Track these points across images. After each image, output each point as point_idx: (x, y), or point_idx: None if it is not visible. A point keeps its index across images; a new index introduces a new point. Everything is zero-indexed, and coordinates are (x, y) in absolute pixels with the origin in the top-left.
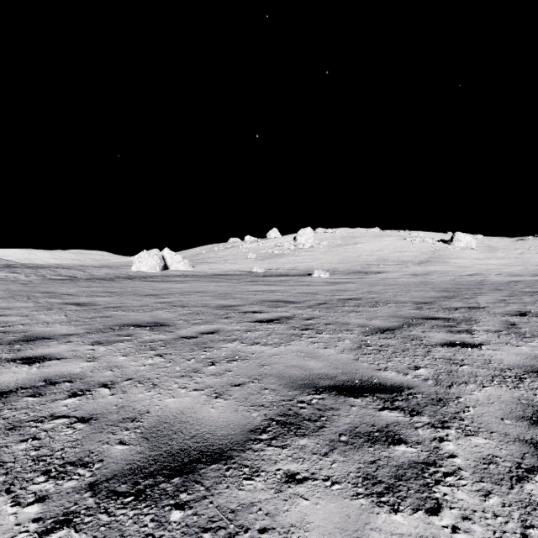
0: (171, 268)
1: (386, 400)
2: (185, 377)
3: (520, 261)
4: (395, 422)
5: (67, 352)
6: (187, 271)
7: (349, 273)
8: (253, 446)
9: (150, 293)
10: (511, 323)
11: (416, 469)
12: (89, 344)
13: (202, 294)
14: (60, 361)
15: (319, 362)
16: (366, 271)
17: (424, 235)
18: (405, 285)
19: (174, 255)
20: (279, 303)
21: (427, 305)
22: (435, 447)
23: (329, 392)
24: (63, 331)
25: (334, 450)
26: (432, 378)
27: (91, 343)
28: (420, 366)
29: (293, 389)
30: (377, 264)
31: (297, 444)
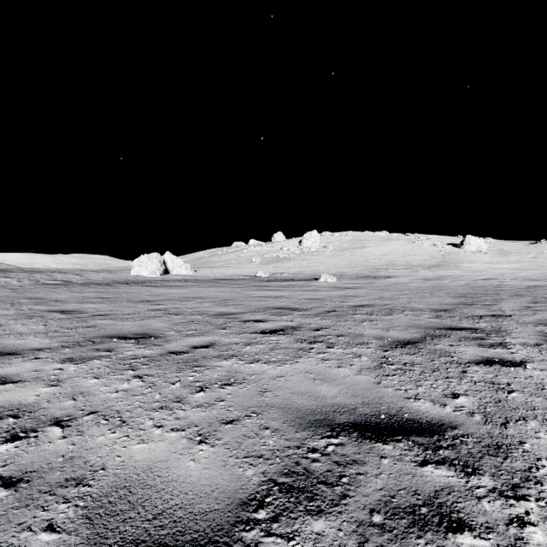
0: (172, 272)
1: (426, 447)
2: (164, 410)
3: (535, 265)
4: (446, 487)
5: (29, 373)
6: (189, 276)
7: (357, 278)
8: (244, 535)
9: (145, 299)
10: None
11: None
12: (59, 361)
13: (201, 300)
14: (14, 386)
15: (333, 387)
16: (374, 275)
17: (433, 239)
18: (418, 290)
19: (175, 258)
20: (284, 311)
21: (447, 313)
22: (516, 538)
23: (348, 434)
24: (34, 345)
25: (365, 545)
26: (478, 411)
27: (61, 360)
28: (459, 392)
29: (302, 429)
30: (386, 268)
31: (309, 530)
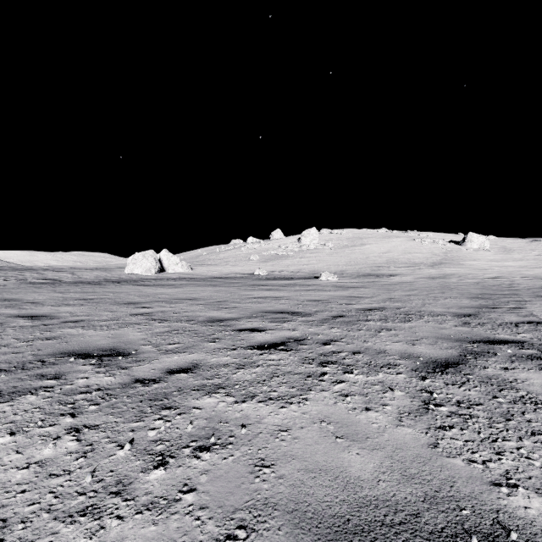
0: (168, 270)
1: None
2: (86, 519)
3: (540, 262)
4: None
5: None
6: (185, 274)
7: (358, 276)
8: None
9: (131, 301)
10: None
11: None
12: None
13: (192, 302)
14: None
15: (368, 456)
16: (376, 273)
17: (433, 236)
18: (427, 290)
19: (171, 256)
20: (285, 316)
21: (473, 319)
22: None
23: None
24: None
25: None
26: None
27: None
28: None
29: None
30: (388, 266)
31: None
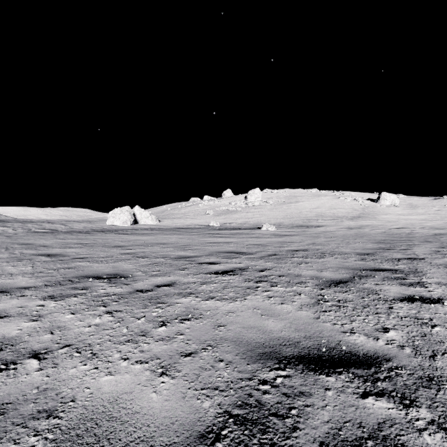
0: (141, 222)
1: (365, 379)
2: (130, 343)
3: (438, 216)
4: (388, 419)
5: (14, 309)
6: (154, 225)
7: (292, 227)
8: None
9: (117, 245)
10: None
11: None
12: (41, 298)
13: (164, 246)
14: (1, 321)
15: (278, 322)
16: (307, 225)
17: (354, 195)
18: (344, 237)
19: (143, 211)
20: (233, 254)
21: (370, 256)
22: None
23: (294, 366)
24: (22, 284)
25: None
26: (408, 345)
27: (43, 297)
28: (388, 327)
29: (253, 361)
30: (316, 219)
31: None
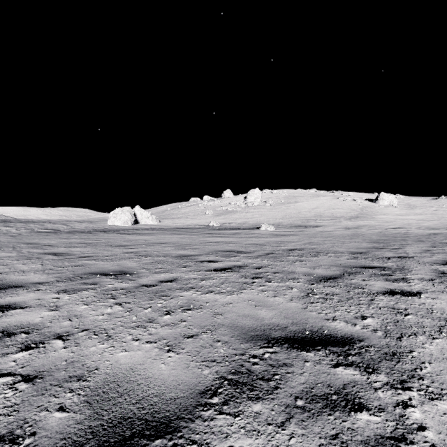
0: (141, 223)
1: (339, 354)
2: (140, 328)
3: (435, 216)
4: (352, 381)
5: (33, 301)
6: (155, 225)
7: (291, 227)
8: (203, 414)
9: (120, 244)
10: (441, 271)
11: (385, 446)
12: (55, 292)
13: (165, 245)
14: (23, 310)
15: (270, 311)
16: (305, 225)
17: (353, 195)
18: (340, 237)
19: (143, 211)
20: (232, 253)
21: (362, 255)
22: (400, 415)
23: (281, 345)
24: (35, 279)
25: (290, 420)
26: (381, 329)
27: (57, 291)
28: (367, 315)
29: (245, 341)
30: (315, 219)
31: (250, 410)
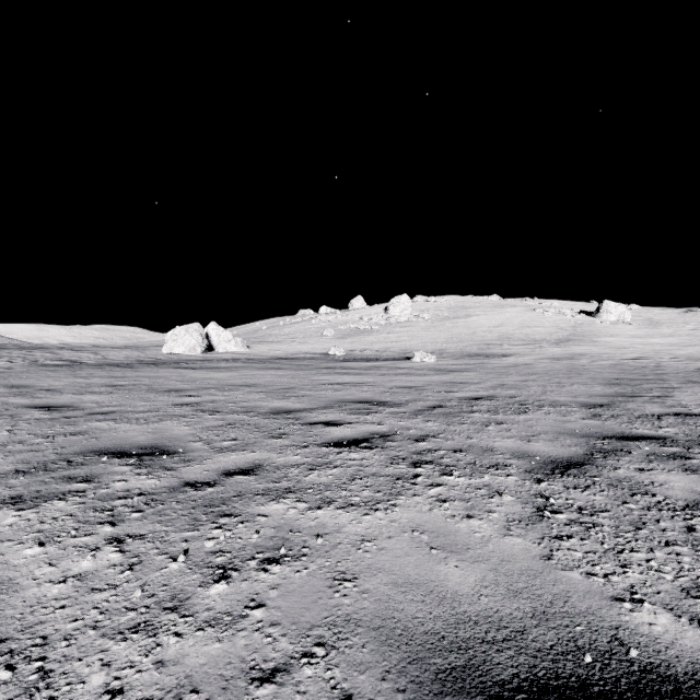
0: (218, 349)
1: None
2: (139, 635)
3: (696, 339)
4: None
5: None
6: (239, 354)
7: (462, 356)
8: None
9: (173, 388)
10: None
11: None
12: None
13: (250, 389)
14: None
15: (468, 568)
16: (485, 353)
17: (559, 305)
18: (549, 374)
19: (222, 331)
20: (368, 406)
21: (606, 410)
22: None
23: None
24: None
25: None
26: None
27: None
28: None
29: None
30: (500, 344)
31: None
